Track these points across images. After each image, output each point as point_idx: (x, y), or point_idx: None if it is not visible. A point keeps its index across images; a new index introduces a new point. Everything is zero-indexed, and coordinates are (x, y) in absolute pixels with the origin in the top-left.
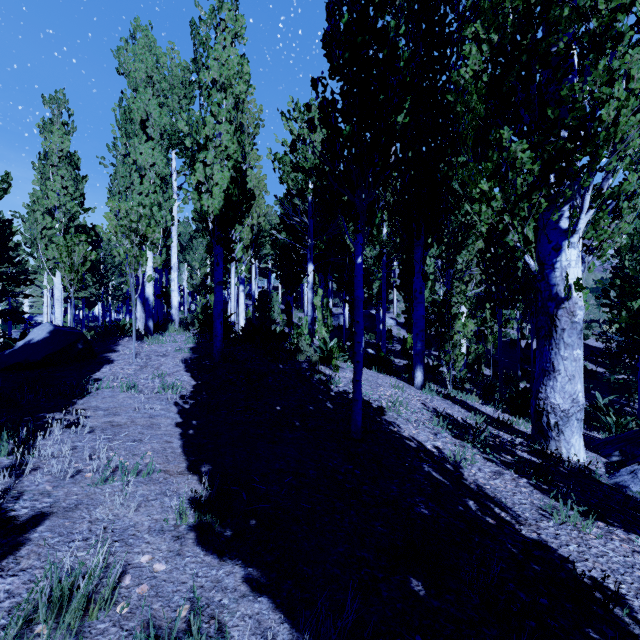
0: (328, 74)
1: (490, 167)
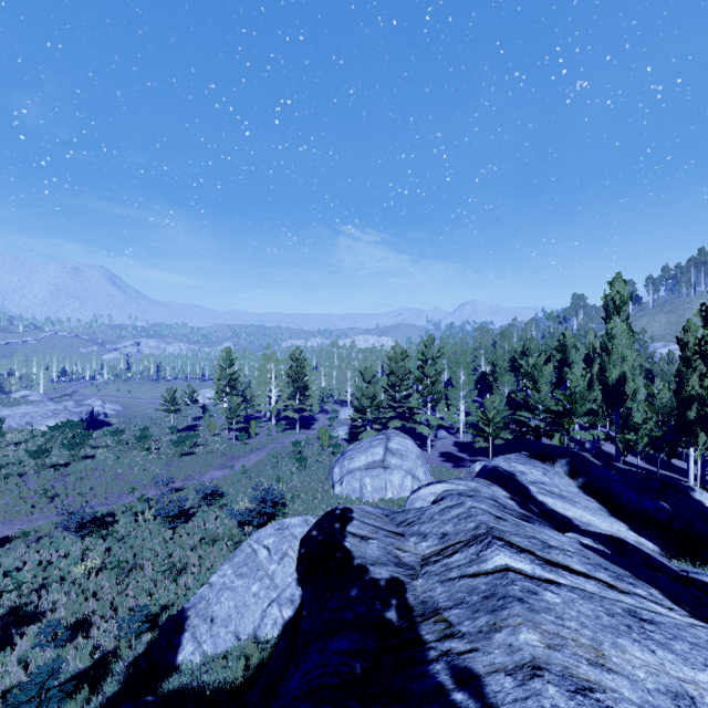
0: None
1: None
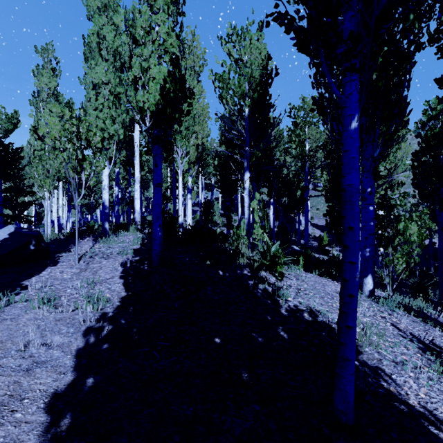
0: None
1: None
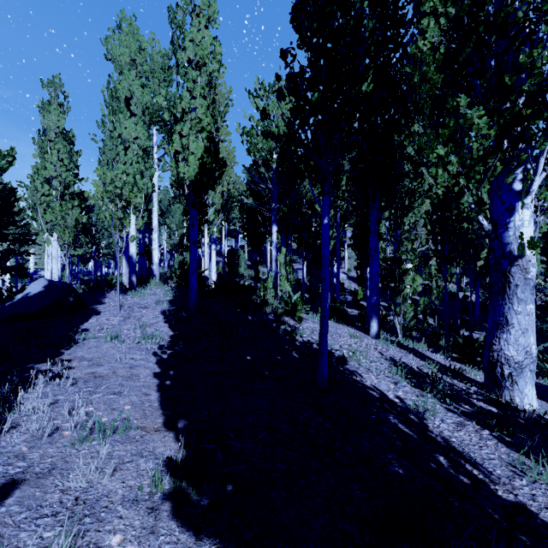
0: (297, 45)
1: (446, 133)
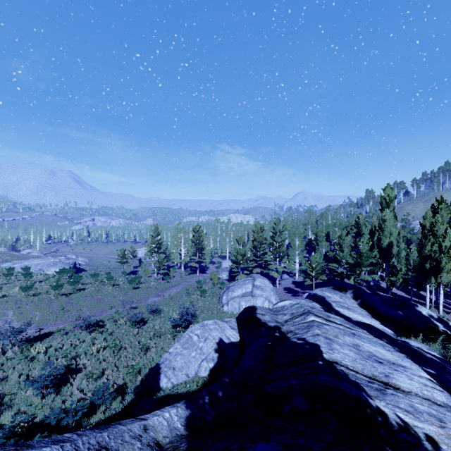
0: None
1: None
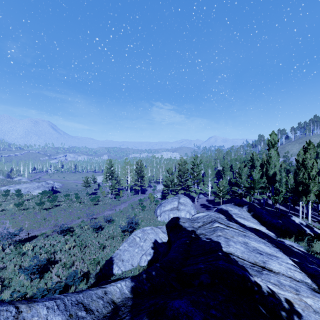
0: None
1: None
